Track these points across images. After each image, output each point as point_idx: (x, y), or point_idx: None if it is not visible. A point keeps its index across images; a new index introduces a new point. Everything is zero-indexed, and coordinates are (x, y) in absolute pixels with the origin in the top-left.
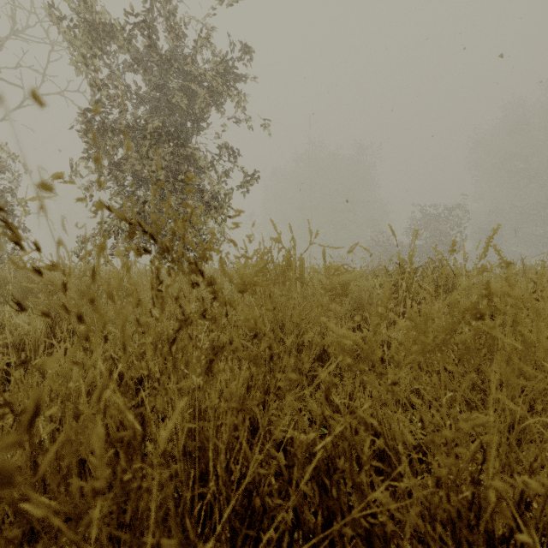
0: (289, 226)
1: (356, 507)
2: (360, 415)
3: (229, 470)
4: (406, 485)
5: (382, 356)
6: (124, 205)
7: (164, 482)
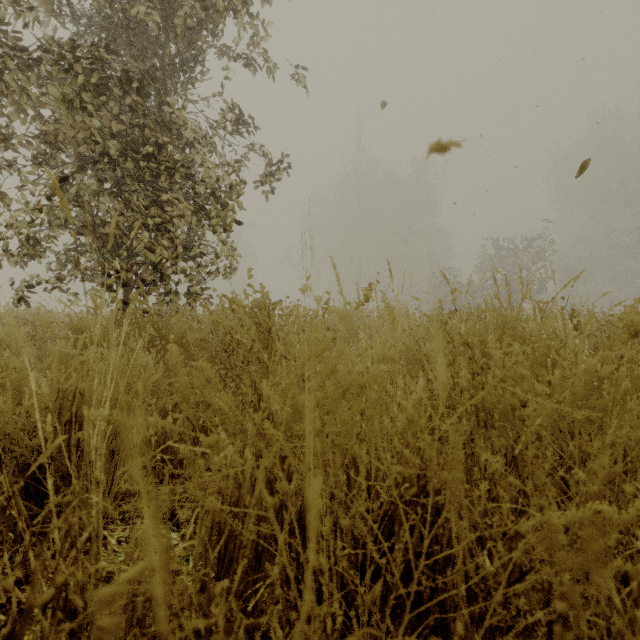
0: None
1: None
2: None
3: None
4: None
5: None
6: None
7: None
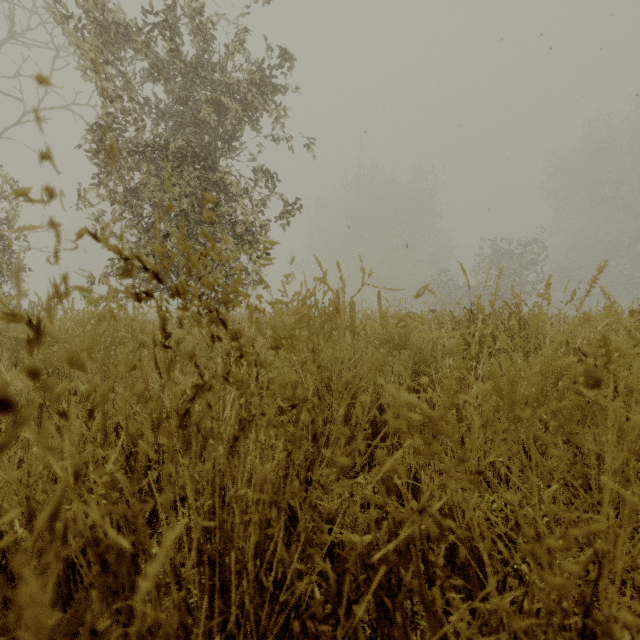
0: (337, 263)
1: (421, 614)
2: (432, 515)
3: (258, 583)
4: (493, 607)
5: (462, 436)
6: (105, 230)
7: (163, 620)
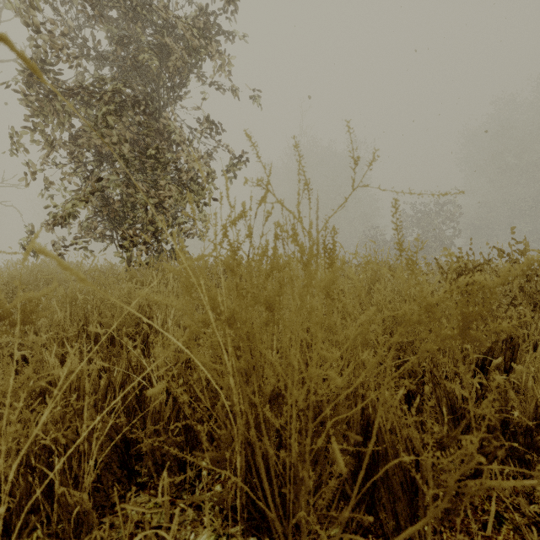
0: (296, 144)
1: None
2: None
3: None
4: None
5: None
6: None
7: None
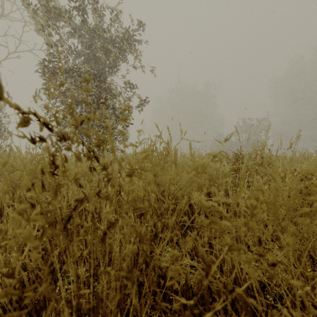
0: (167, 127)
1: None
2: (239, 295)
3: None
4: None
5: (259, 237)
6: None
7: None
